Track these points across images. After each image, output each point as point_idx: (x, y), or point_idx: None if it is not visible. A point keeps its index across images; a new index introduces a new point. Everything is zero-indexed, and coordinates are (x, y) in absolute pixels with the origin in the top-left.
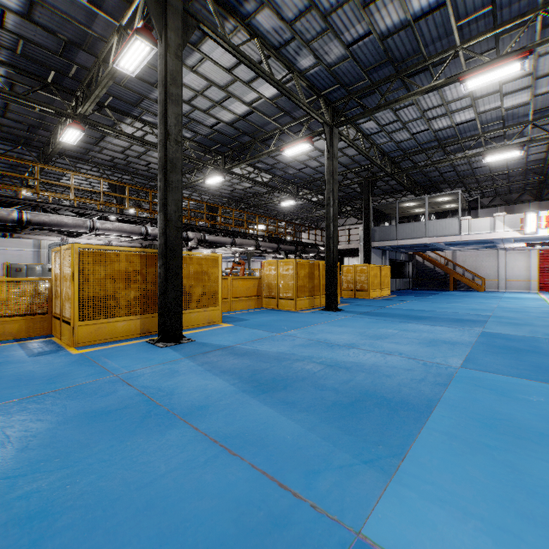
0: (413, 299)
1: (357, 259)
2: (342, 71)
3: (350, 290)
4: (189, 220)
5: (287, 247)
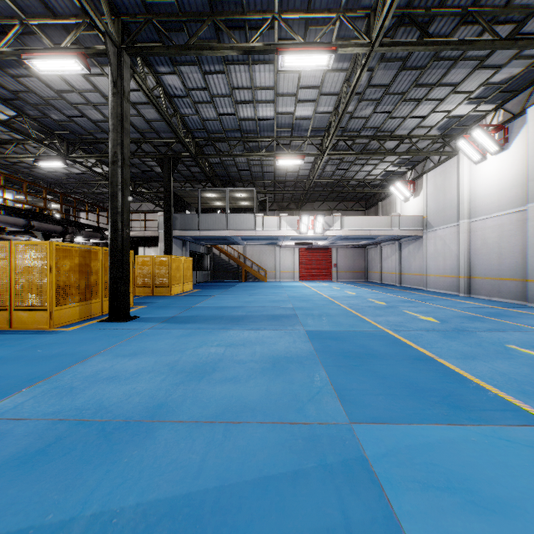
0: (218, 293)
1: (154, 249)
2: None
3: (147, 286)
4: None
5: (48, 226)
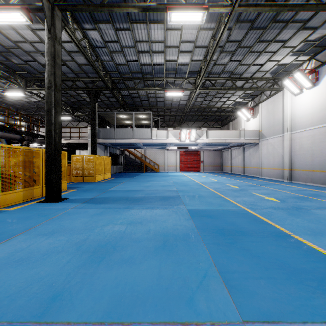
0: (127, 180)
1: (86, 151)
2: None
3: (79, 176)
4: None
5: (9, 135)
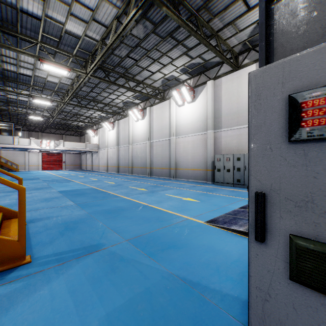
0: None
1: None
2: None
3: None
4: None
5: None
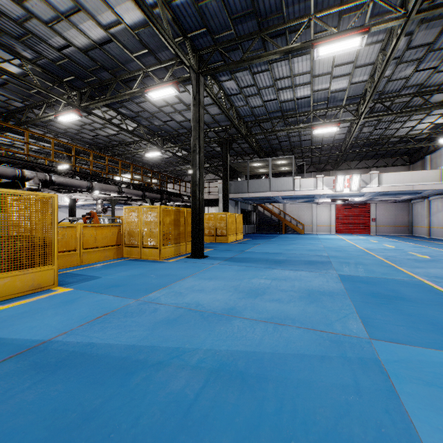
0: (263, 242)
1: (215, 208)
2: (210, 13)
3: (211, 235)
4: (27, 156)
5: (153, 195)
